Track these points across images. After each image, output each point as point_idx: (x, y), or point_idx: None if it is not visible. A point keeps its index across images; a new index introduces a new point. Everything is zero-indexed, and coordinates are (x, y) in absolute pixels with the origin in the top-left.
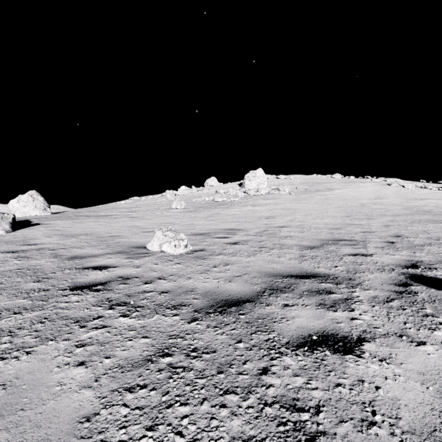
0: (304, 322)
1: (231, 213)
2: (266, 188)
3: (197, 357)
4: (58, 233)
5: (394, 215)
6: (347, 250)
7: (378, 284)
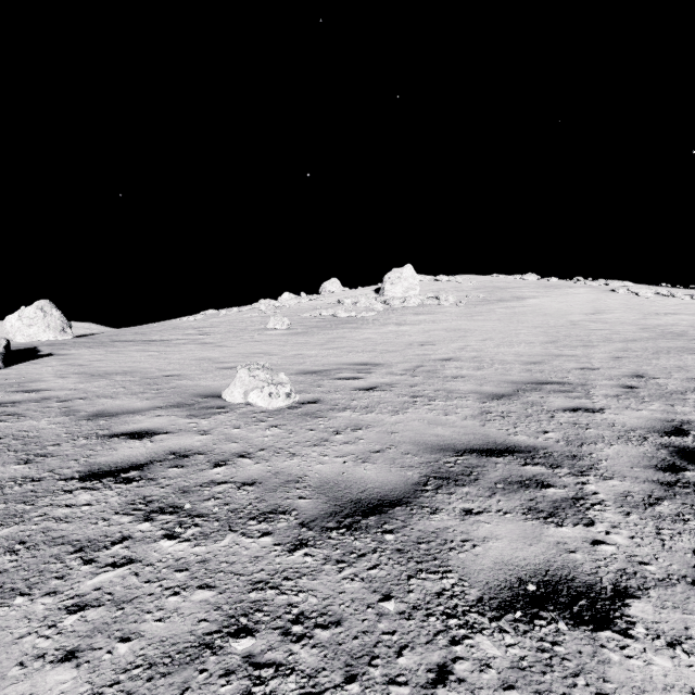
0: (507, 549)
1: (363, 337)
2: (418, 296)
3: (305, 637)
4: (79, 370)
5: (627, 341)
6: (559, 401)
7: (625, 468)
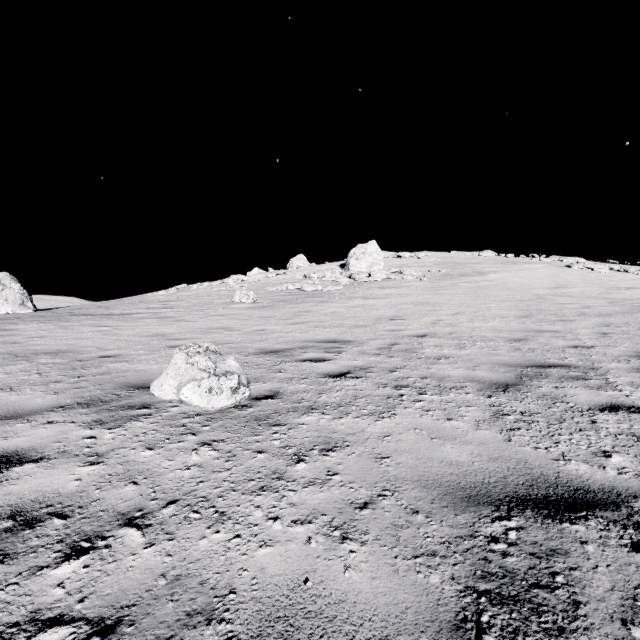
0: None
1: (330, 311)
2: (383, 270)
3: None
4: (6, 349)
5: (602, 315)
6: (583, 393)
7: None
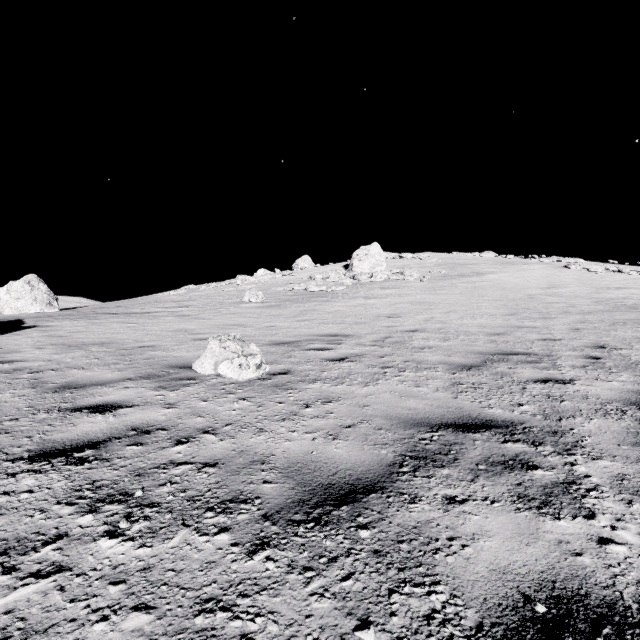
0: (501, 551)
1: (333, 310)
2: (384, 271)
3: None
4: (58, 341)
5: (583, 313)
6: (528, 372)
7: (612, 446)
